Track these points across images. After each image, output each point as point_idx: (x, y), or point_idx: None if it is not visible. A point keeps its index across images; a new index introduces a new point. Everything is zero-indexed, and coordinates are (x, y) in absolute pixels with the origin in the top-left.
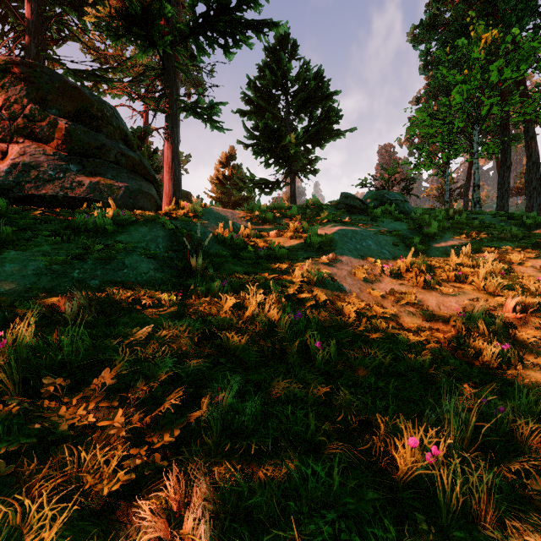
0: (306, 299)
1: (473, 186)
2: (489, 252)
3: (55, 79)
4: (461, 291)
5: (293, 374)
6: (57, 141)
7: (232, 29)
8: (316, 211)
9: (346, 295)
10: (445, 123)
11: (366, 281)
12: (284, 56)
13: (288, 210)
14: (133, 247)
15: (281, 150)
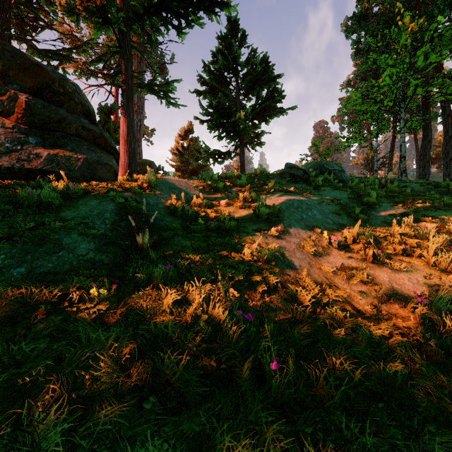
0: (256, 281)
1: (400, 157)
2: (427, 221)
3: (17, 56)
4: (413, 267)
5: (243, 416)
6: (17, 115)
7: (185, 8)
8: (263, 180)
9: (296, 272)
10: (376, 102)
11: (314, 253)
12: (234, 43)
13: (238, 179)
14: (76, 224)
15: (232, 125)
